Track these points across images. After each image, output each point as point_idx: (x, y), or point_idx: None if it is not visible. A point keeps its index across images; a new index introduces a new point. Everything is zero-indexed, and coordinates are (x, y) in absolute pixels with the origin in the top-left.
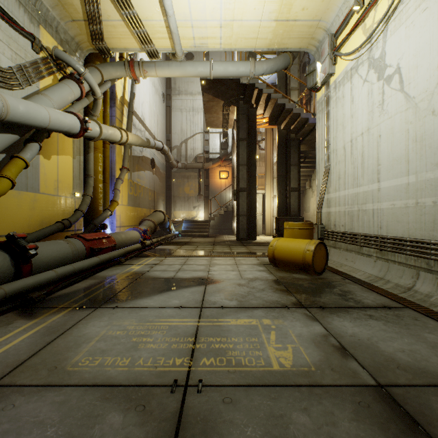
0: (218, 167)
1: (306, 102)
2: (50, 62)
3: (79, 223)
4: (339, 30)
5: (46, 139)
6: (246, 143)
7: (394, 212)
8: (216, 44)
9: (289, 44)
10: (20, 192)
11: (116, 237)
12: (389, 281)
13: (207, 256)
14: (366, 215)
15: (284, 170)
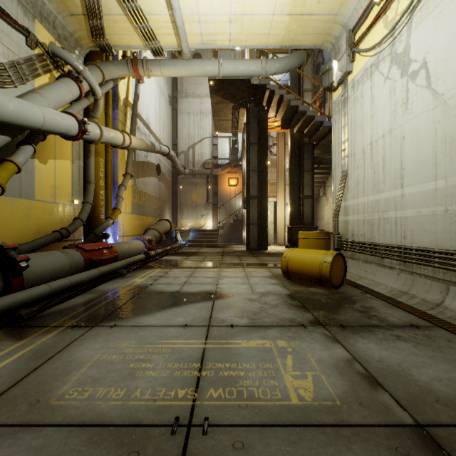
0: (227, 173)
1: (320, 105)
2: (47, 59)
3: (79, 232)
4: (358, 24)
5: (42, 142)
6: (256, 148)
7: (420, 220)
8: (225, 40)
9: (303, 40)
10: (13, 199)
11: (118, 248)
12: (415, 296)
13: (215, 268)
14: (388, 223)
15: (297, 176)
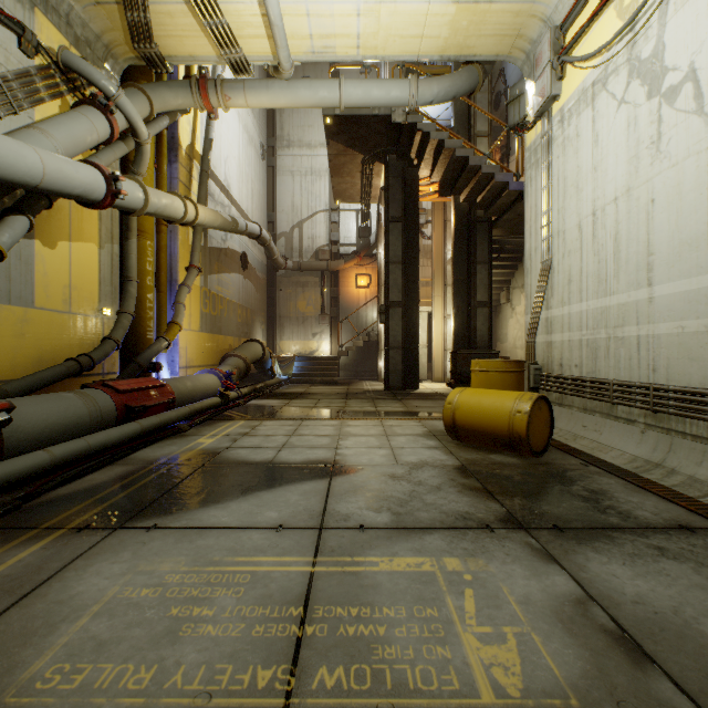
0: (354, 267)
1: (502, 159)
2: (56, 75)
3: (111, 361)
4: (571, 16)
5: (48, 213)
6: (400, 226)
7: (683, 341)
8: (350, 47)
9: (478, 47)
10: None
11: (176, 386)
12: (675, 471)
13: (334, 420)
14: (624, 347)
15: (465, 272)
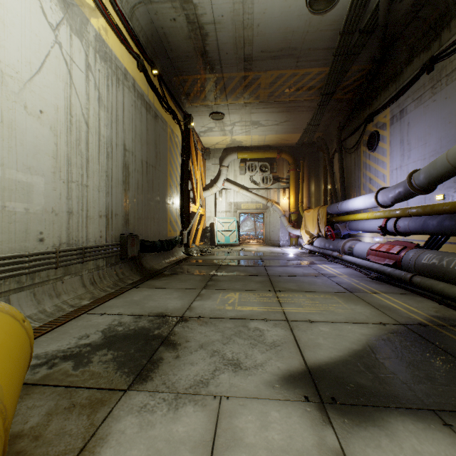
0: None
1: None
2: None
3: None
4: None
5: None
6: None
7: None
8: None
9: None
10: None
11: None
12: None
13: None
14: None
15: None
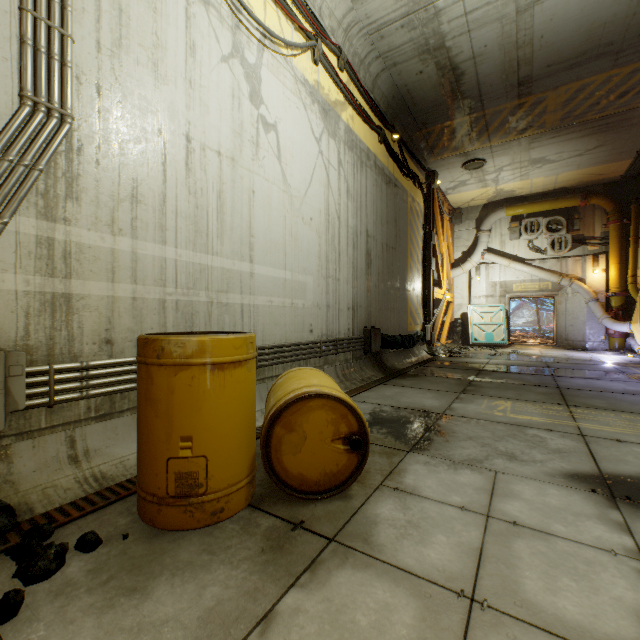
0: None
1: None
2: None
3: None
4: None
5: None
6: None
7: (273, 312)
8: None
9: None
10: None
11: None
12: None
13: None
14: (230, 313)
15: None
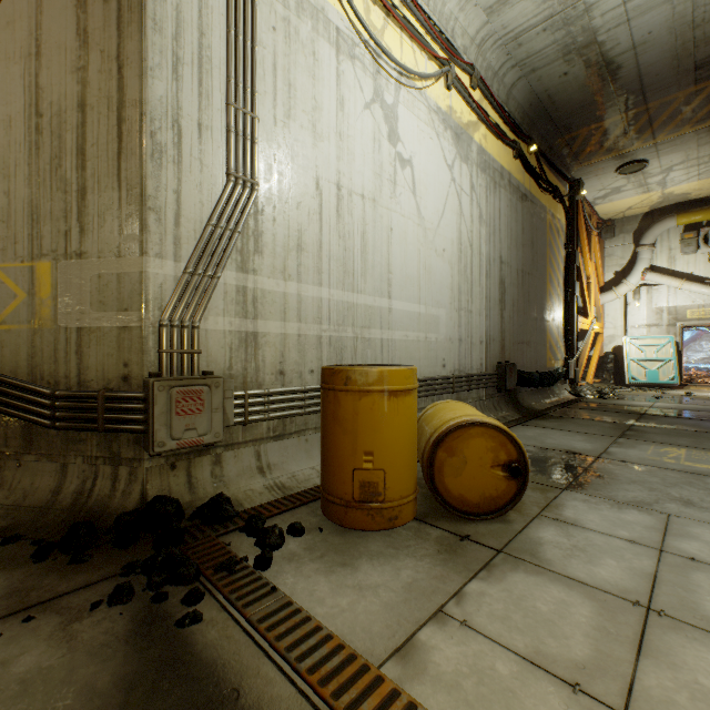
0: None
1: None
2: None
3: None
4: None
5: None
6: None
7: (408, 346)
8: None
9: None
10: None
11: None
12: None
13: None
14: (371, 348)
15: None
